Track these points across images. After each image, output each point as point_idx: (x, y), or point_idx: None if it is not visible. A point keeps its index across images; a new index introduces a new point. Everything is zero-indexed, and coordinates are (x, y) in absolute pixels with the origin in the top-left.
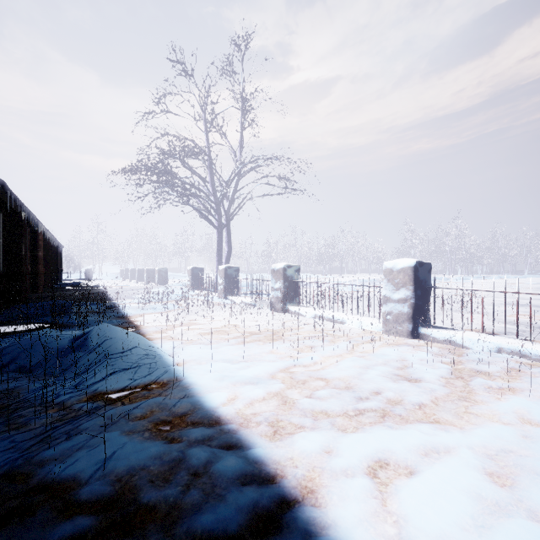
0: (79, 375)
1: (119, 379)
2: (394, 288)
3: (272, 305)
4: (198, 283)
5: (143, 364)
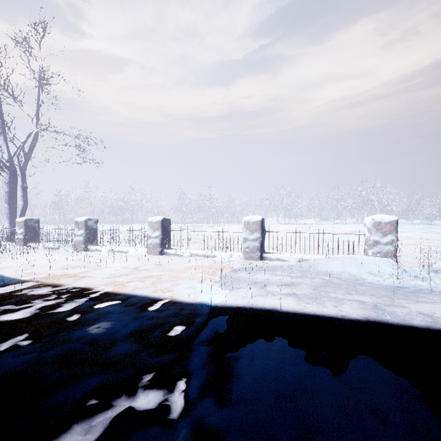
0: None
1: None
2: (153, 231)
3: (75, 247)
4: None
5: None
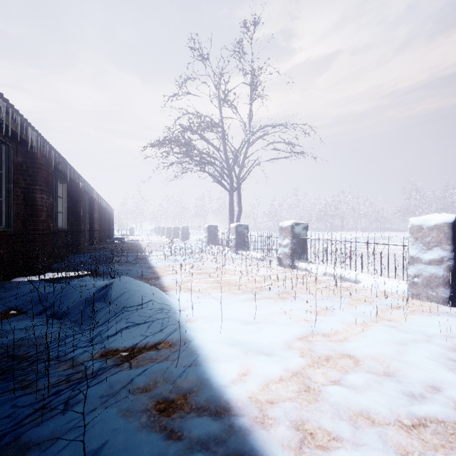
0: (98, 326)
1: (131, 335)
2: (424, 247)
3: (279, 261)
4: (213, 238)
5: (156, 320)
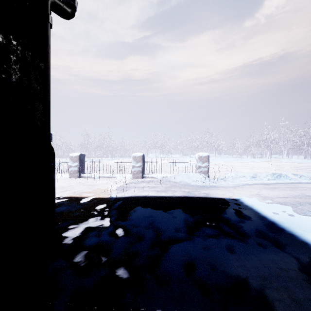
0: None
1: None
2: (73, 162)
3: None
4: None
5: None
